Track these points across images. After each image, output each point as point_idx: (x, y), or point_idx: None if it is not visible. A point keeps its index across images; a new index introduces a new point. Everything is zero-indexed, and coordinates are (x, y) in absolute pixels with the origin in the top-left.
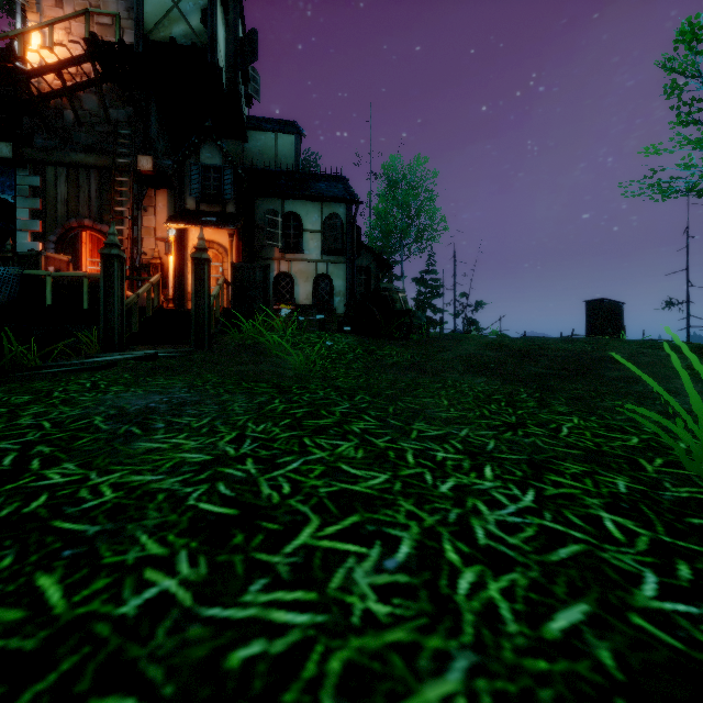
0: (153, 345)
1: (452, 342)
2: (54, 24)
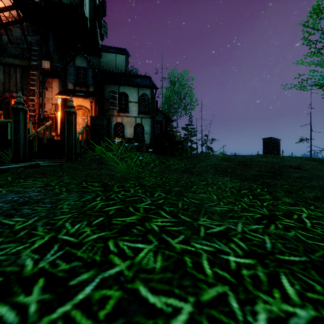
0: (44, 159)
1: (204, 157)
2: None
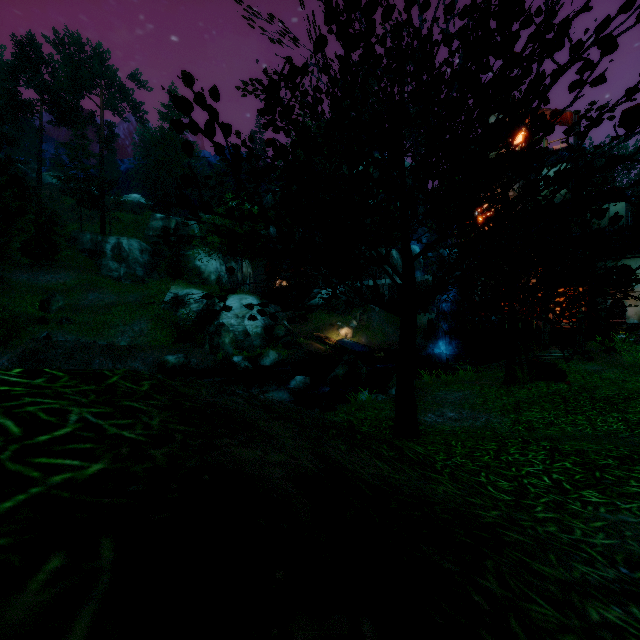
0: (556, 346)
1: None
2: None
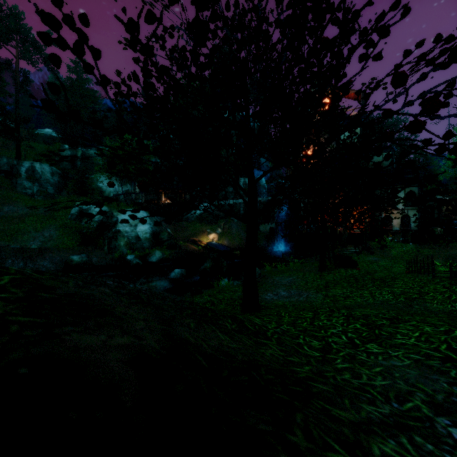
0: (351, 245)
1: (456, 248)
2: None
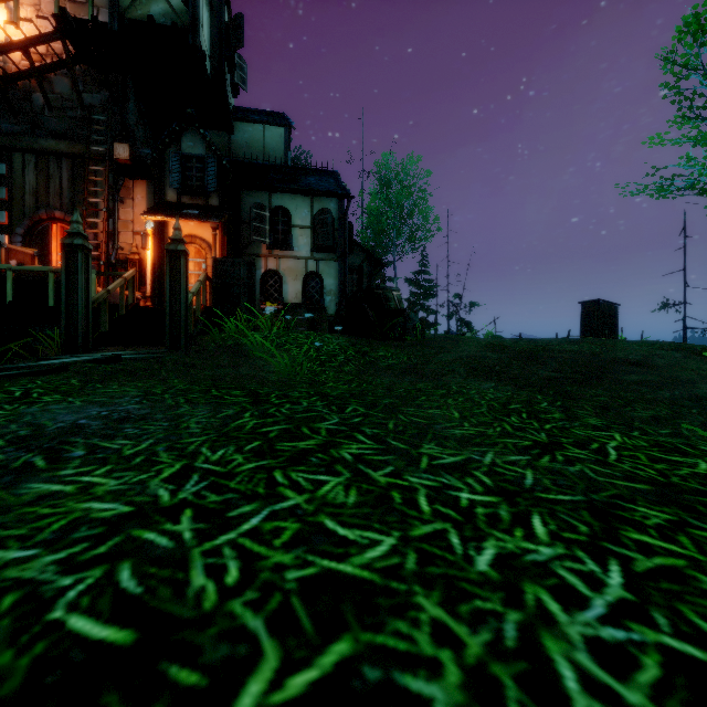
0: (124, 346)
1: (449, 343)
2: None
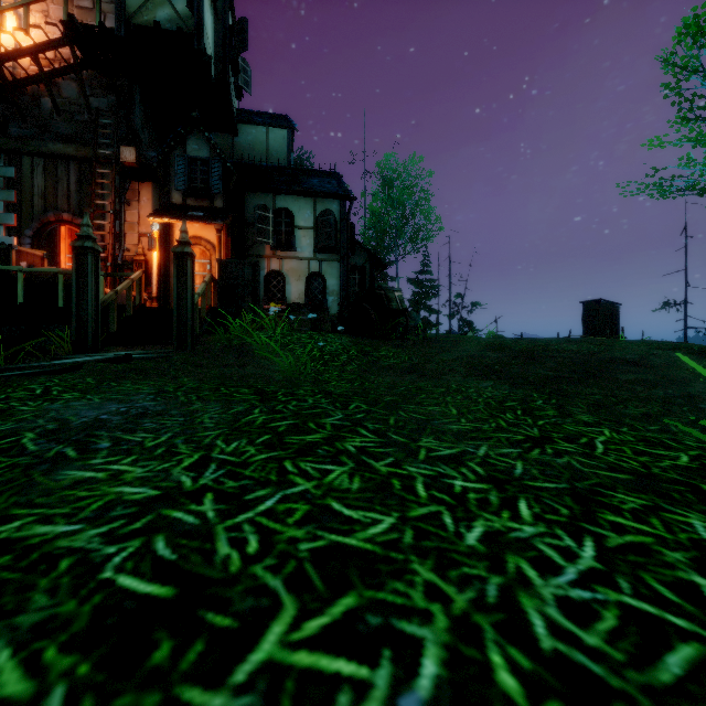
0: (132, 346)
1: (450, 342)
2: (29, 5)
